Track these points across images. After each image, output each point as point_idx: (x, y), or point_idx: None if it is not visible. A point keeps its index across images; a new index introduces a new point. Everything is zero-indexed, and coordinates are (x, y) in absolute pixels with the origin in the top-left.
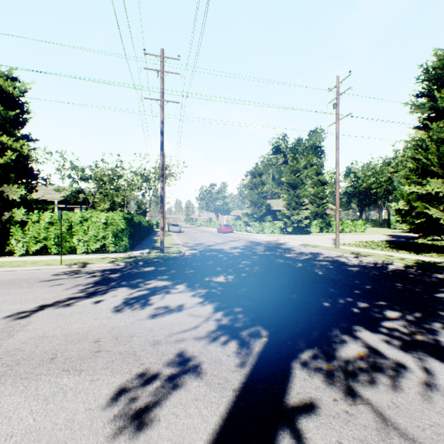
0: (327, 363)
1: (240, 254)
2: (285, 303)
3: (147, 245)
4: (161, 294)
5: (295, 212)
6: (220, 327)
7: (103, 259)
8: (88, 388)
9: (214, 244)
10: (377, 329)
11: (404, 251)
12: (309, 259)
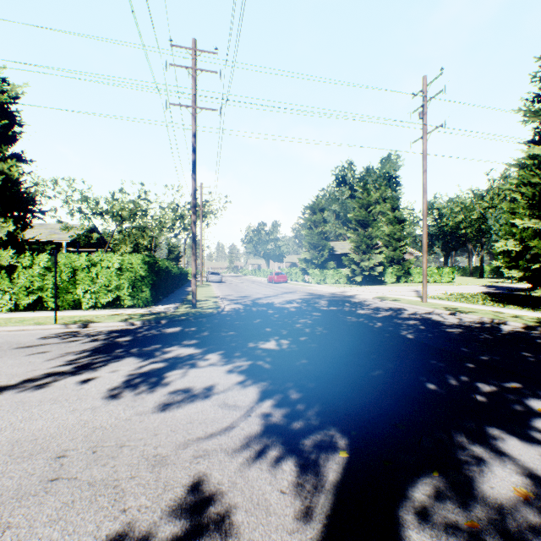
0: (466, 513)
1: (297, 309)
2: (368, 384)
3: (177, 298)
4: (182, 368)
5: (365, 257)
6: (268, 429)
7: (115, 316)
8: None
9: (262, 297)
10: (528, 434)
11: (515, 306)
12: (390, 316)
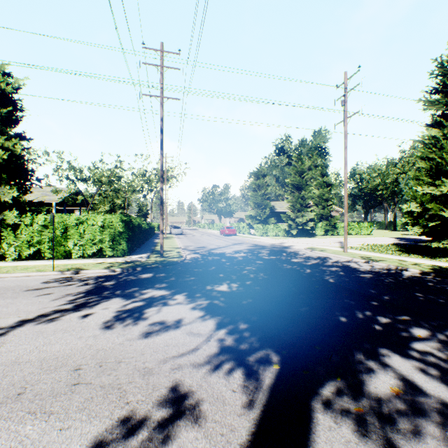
0: (356, 403)
1: (244, 258)
2: (296, 318)
3: (147, 248)
4: (157, 306)
5: (299, 214)
6: (223, 350)
7: (99, 264)
8: (54, 442)
9: (216, 248)
10: (407, 352)
11: (417, 255)
12: (317, 264)
